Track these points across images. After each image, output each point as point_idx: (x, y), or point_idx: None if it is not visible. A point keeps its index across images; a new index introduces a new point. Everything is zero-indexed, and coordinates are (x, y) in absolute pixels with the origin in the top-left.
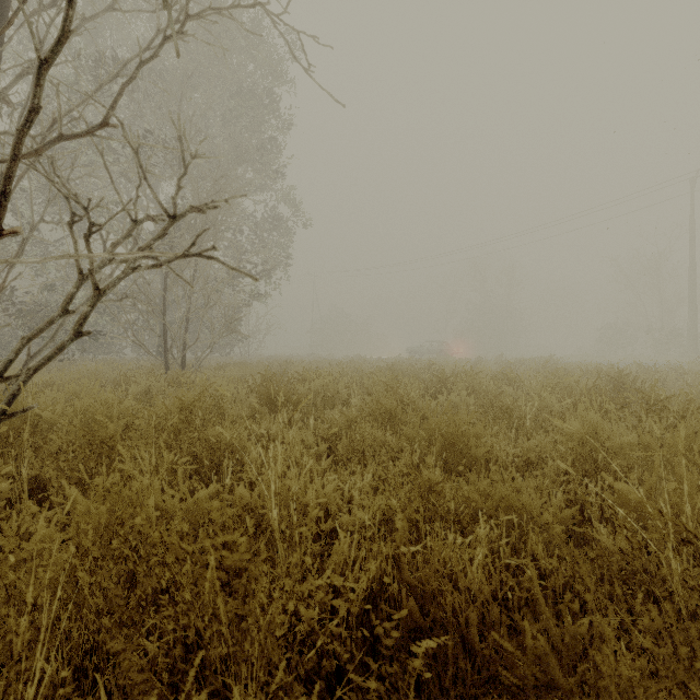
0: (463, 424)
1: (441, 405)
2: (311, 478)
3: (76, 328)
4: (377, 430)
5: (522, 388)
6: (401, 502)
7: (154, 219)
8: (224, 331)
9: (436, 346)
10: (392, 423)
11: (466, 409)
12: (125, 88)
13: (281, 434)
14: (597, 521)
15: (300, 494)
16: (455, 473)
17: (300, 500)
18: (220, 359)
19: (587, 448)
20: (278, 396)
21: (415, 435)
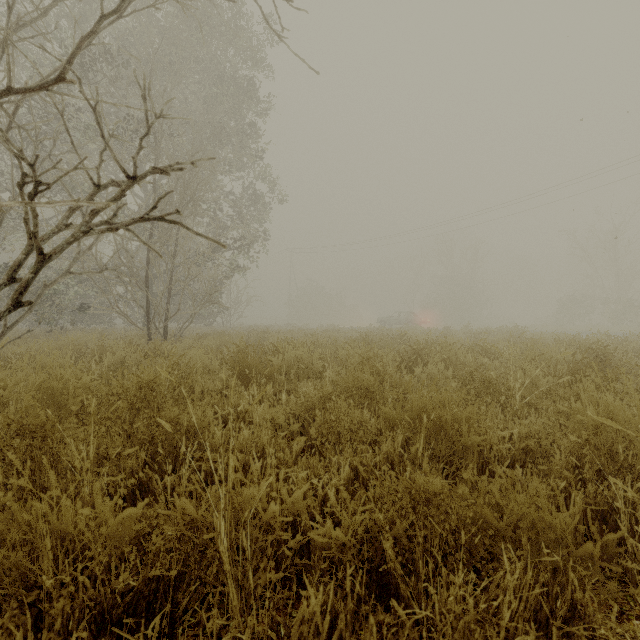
0: (451, 406)
1: (417, 377)
2: (279, 468)
3: (14, 298)
4: (354, 410)
5: (497, 359)
6: (389, 516)
7: (120, 184)
8: (204, 303)
9: (404, 316)
10: (368, 399)
11: (444, 382)
12: (84, 41)
13: (250, 412)
14: (628, 533)
15: (260, 508)
16: (444, 462)
17: (260, 515)
18: (203, 328)
19: (602, 438)
20: (250, 368)
21: (396, 417)
